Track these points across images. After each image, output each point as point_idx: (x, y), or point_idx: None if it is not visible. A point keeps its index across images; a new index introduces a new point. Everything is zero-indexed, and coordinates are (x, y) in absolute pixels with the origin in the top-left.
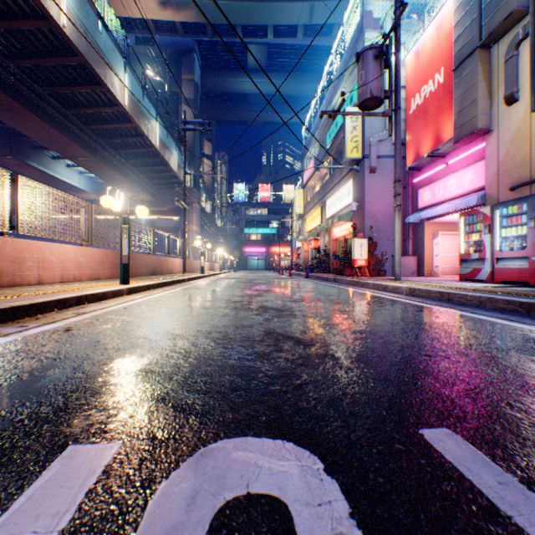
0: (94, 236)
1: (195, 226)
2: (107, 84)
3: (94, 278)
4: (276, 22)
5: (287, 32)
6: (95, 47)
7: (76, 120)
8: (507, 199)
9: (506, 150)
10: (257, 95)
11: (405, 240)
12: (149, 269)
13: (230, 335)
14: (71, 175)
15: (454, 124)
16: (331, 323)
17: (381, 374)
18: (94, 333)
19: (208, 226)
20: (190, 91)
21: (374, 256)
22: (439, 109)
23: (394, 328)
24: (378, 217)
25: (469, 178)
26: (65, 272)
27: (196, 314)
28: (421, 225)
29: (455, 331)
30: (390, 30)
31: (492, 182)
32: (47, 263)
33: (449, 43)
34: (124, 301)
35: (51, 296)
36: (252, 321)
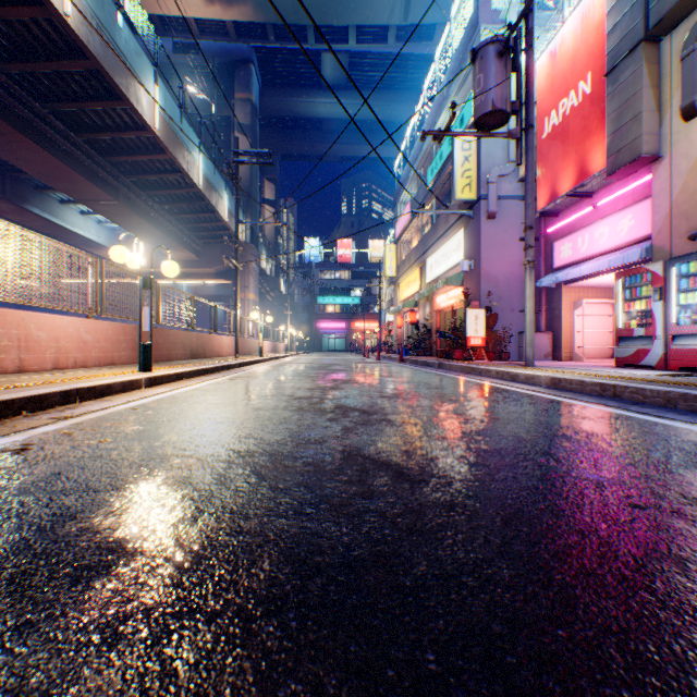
0: (106, 305)
1: (252, 294)
2: (130, 98)
3: (106, 363)
4: (359, 21)
5: (375, 35)
6: (113, 47)
7: (90, 150)
8: (685, 252)
9: (683, 183)
10: (335, 121)
11: (535, 311)
12: (186, 351)
13: (285, 460)
14: (86, 226)
15: (607, 150)
16: (449, 437)
17: (572, 559)
18: (62, 455)
19: (270, 294)
20: (245, 114)
21: (494, 332)
22: (584, 129)
23: (551, 445)
24: (498, 280)
25: (627, 225)
26: (61, 355)
27: (239, 420)
28: (558, 290)
29: (654, 452)
30: (519, 18)
31: (663, 229)
32: (32, 342)
33: (599, 39)
34: (137, 397)
35: (21, 391)
36: (324, 432)
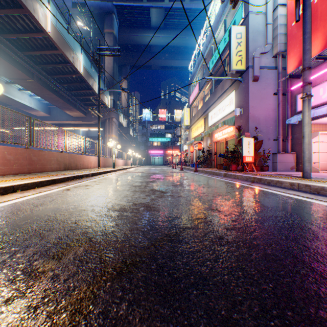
0: None
1: (114, 135)
2: (27, 6)
3: None
4: None
5: None
6: None
7: (11, 45)
8: None
9: None
10: (157, 47)
11: (283, 139)
12: (60, 165)
13: None
14: (22, 97)
15: None
16: None
17: None
18: None
19: (125, 136)
20: (110, 40)
21: (259, 153)
22: None
23: None
24: (260, 120)
25: None
26: None
27: None
28: (300, 126)
29: None
30: None
31: None
32: None
33: None
34: None
35: None
36: None
